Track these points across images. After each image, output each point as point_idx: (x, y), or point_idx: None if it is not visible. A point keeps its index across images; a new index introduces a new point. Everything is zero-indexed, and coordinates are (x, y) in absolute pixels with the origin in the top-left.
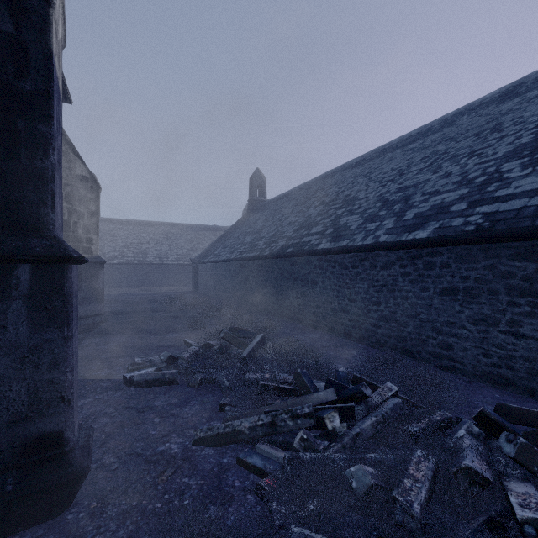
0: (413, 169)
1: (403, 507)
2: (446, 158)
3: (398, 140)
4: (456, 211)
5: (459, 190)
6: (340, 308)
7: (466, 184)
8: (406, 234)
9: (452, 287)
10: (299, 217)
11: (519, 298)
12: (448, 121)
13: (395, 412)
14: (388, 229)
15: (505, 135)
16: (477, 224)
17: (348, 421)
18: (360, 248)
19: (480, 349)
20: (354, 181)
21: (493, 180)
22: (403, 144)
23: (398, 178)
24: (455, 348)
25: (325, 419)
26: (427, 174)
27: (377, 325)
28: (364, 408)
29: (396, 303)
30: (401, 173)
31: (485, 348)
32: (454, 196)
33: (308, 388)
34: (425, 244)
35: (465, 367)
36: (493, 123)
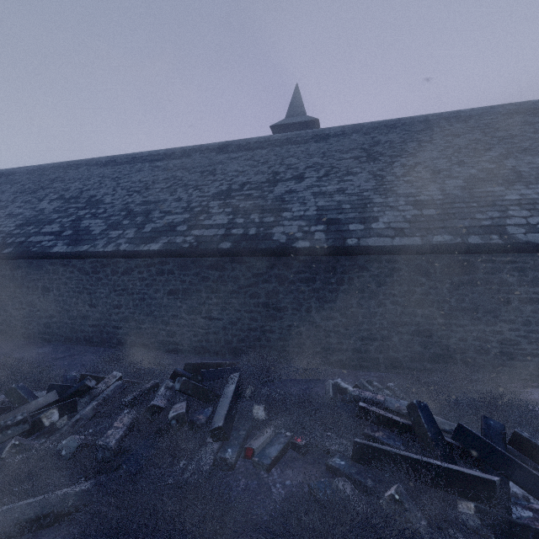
0: (156, 186)
1: (102, 447)
2: (181, 185)
3: (148, 154)
4: (180, 231)
5: (184, 214)
6: (80, 314)
7: (189, 211)
8: (143, 245)
9: (176, 289)
10: (26, 209)
11: (211, 294)
12: (187, 153)
13: (116, 392)
14: (130, 238)
15: (216, 180)
16: (191, 243)
17: (70, 413)
18: (101, 254)
19: (192, 332)
20: (102, 181)
21: (204, 212)
22: (152, 159)
23: (144, 191)
24: (177, 334)
25: (43, 418)
26: (166, 194)
27: (118, 327)
28: (89, 398)
29: (135, 304)
30: (147, 187)
31: (195, 330)
32: (181, 218)
33: (25, 400)
34: (157, 255)
35: (183, 347)
36: (212, 167)
